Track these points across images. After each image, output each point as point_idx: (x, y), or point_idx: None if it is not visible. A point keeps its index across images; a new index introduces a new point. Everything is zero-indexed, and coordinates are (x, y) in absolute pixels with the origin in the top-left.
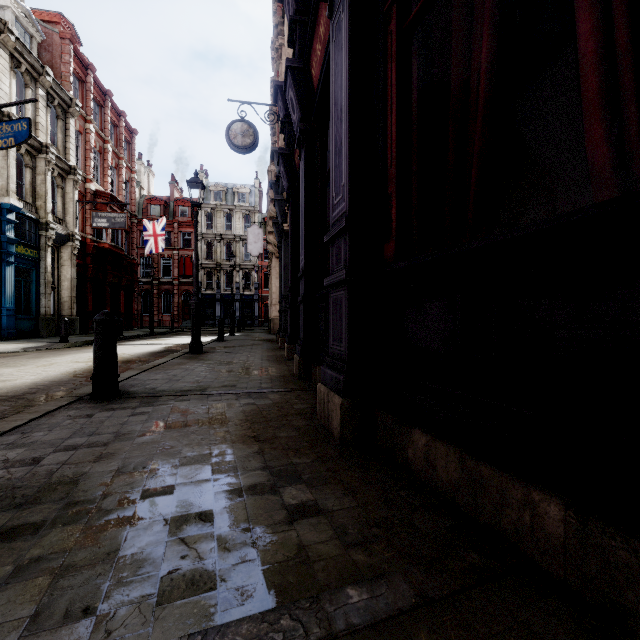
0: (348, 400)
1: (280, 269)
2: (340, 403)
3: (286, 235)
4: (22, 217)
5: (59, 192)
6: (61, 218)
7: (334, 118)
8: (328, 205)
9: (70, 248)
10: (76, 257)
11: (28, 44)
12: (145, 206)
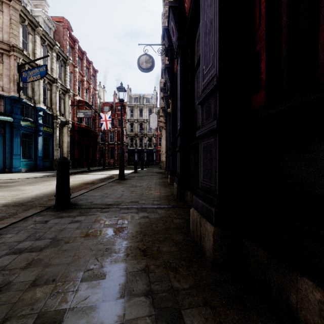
0: (219, 229)
1: (166, 134)
2: (212, 231)
3: (169, 115)
4: (46, 113)
5: (62, 101)
6: (63, 113)
7: (204, 9)
8: (195, 89)
9: (67, 127)
10: (70, 132)
11: (49, 32)
12: (102, 107)
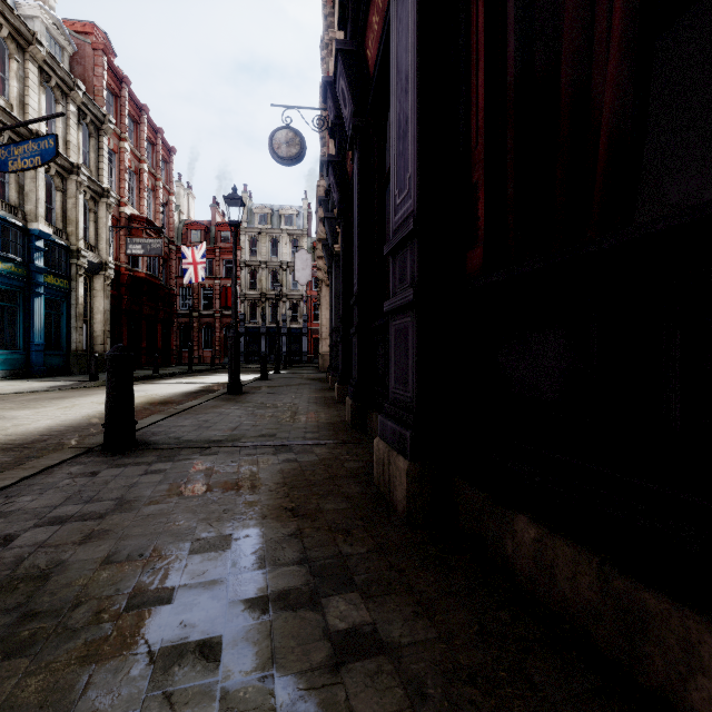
0: (417, 464)
1: (330, 298)
2: (406, 468)
3: (337, 258)
4: (52, 244)
5: (91, 217)
6: (94, 245)
7: (397, 92)
8: (387, 216)
9: (103, 278)
10: (110, 287)
11: (59, 57)
12: (185, 232)
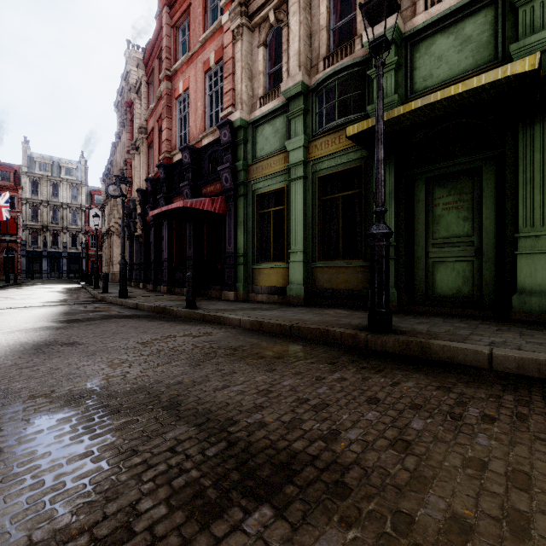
0: (168, 287)
1: (129, 249)
2: (166, 287)
3: (136, 237)
4: None
5: None
6: None
7: (165, 240)
8: (161, 245)
9: None
10: None
11: None
12: None
